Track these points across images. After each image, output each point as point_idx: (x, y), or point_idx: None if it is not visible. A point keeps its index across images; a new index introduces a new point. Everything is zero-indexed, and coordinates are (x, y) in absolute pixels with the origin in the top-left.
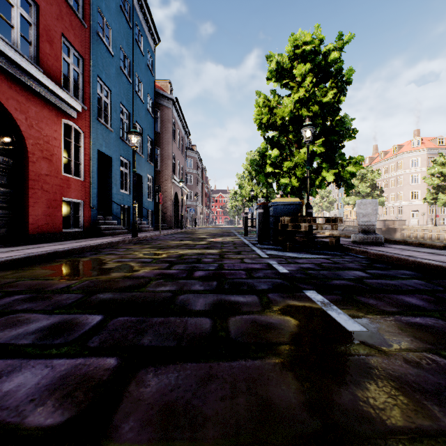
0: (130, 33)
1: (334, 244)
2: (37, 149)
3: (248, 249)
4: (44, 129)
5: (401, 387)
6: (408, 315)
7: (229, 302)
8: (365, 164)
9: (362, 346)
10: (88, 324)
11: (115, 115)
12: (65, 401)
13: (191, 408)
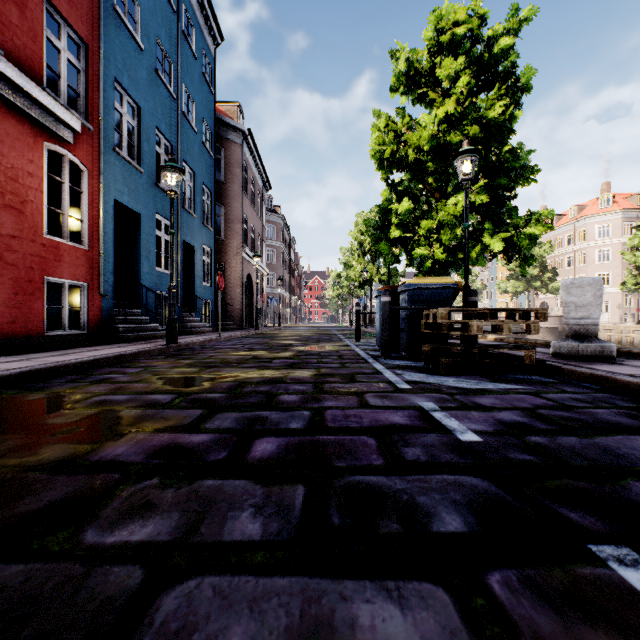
0: (174, 20)
1: (534, 362)
2: None
3: (367, 369)
4: (8, 157)
5: None
6: None
7: None
8: None
9: None
10: None
11: (146, 146)
12: None
13: None
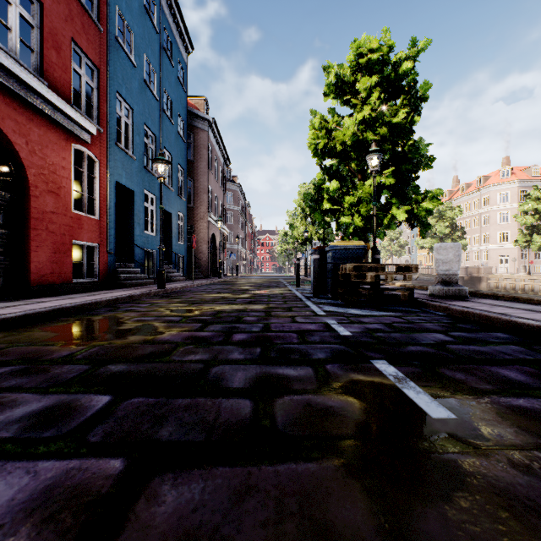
0: (157, 39)
1: (408, 299)
2: (41, 181)
3: (301, 305)
4: (50, 157)
5: (509, 506)
6: (507, 395)
7: (276, 377)
8: (443, 199)
9: (451, 441)
10: (91, 408)
11: (138, 139)
12: (46, 527)
13: (219, 539)
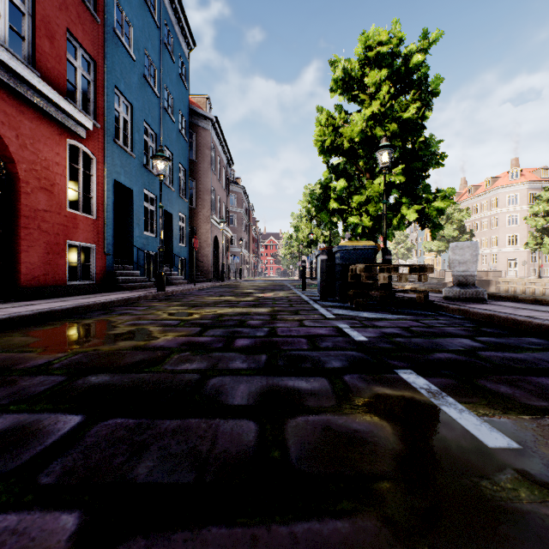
0: (157, 34)
1: (423, 301)
2: (33, 177)
3: (308, 308)
4: (43, 151)
5: None
6: None
7: (286, 391)
8: None
9: (524, 483)
10: (54, 433)
11: (137, 136)
12: None
13: None
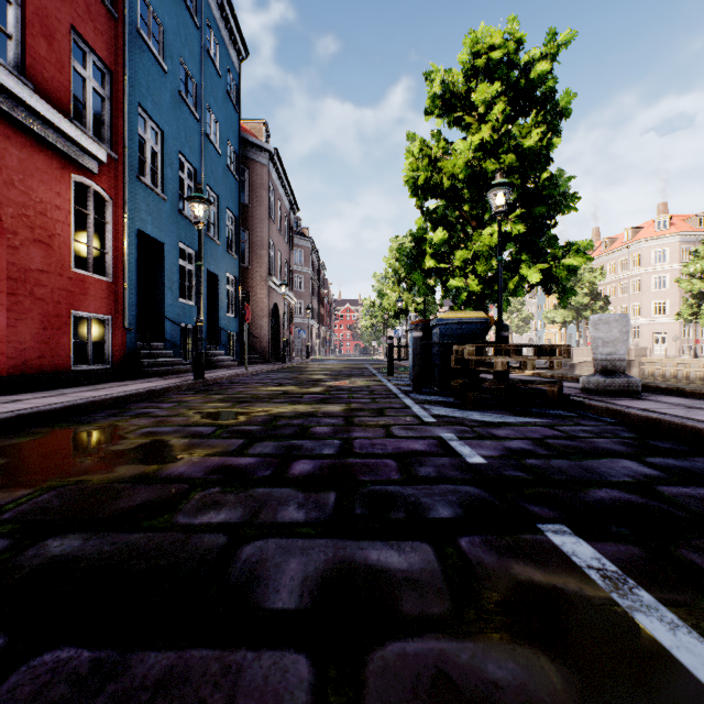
0: (197, 37)
1: (557, 397)
2: (23, 225)
3: (397, 404)
4: (37, 191)
5: None
6: None
7: (365, 574)
8: None
9: None
10: None
11: (170, 172)
12: None
13: None
